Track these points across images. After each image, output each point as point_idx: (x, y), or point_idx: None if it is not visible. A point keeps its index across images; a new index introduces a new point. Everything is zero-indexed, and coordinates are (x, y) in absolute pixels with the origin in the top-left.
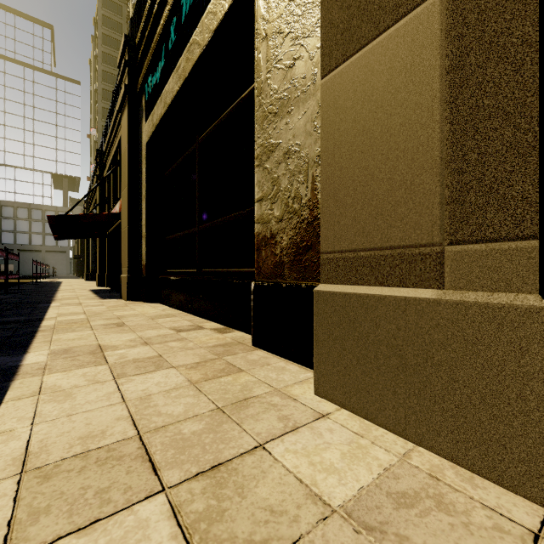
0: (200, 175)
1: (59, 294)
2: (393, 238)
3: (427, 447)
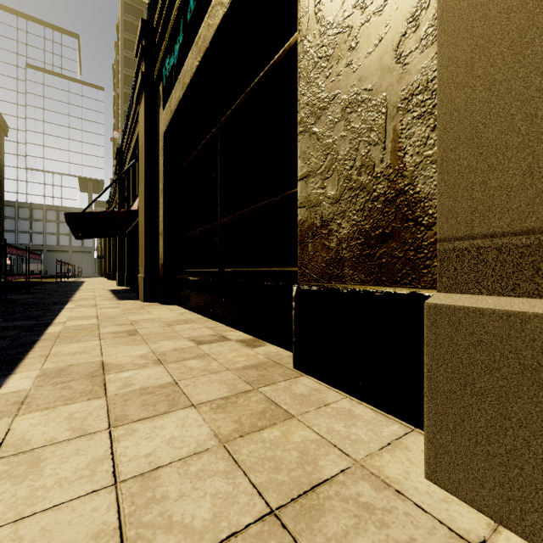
0: (222, 162)
1: (77, 294)
2: None
3: None
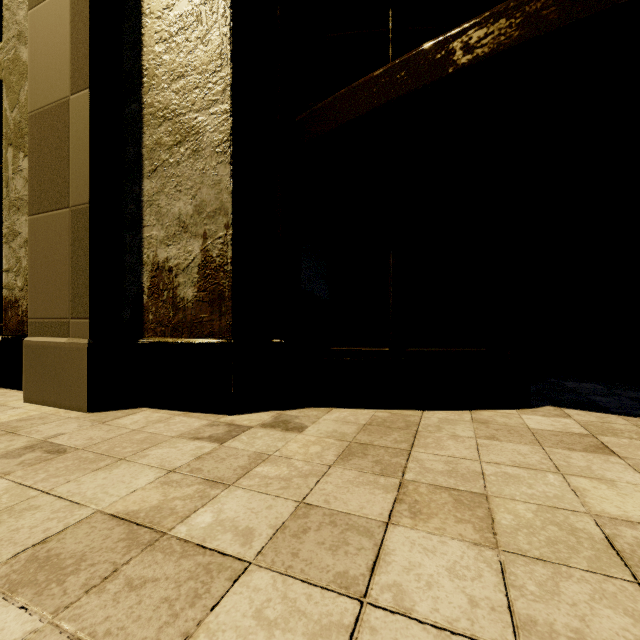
0: None
1: None
2: (56, 314)
3: (63, 408)
